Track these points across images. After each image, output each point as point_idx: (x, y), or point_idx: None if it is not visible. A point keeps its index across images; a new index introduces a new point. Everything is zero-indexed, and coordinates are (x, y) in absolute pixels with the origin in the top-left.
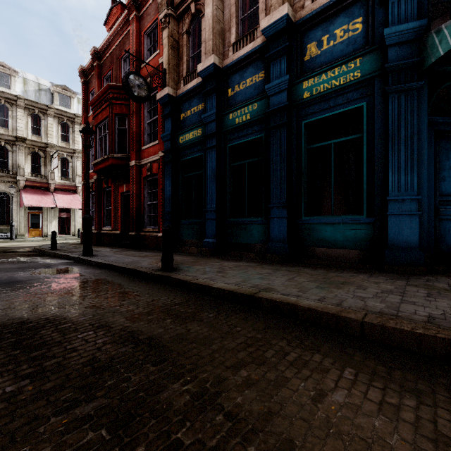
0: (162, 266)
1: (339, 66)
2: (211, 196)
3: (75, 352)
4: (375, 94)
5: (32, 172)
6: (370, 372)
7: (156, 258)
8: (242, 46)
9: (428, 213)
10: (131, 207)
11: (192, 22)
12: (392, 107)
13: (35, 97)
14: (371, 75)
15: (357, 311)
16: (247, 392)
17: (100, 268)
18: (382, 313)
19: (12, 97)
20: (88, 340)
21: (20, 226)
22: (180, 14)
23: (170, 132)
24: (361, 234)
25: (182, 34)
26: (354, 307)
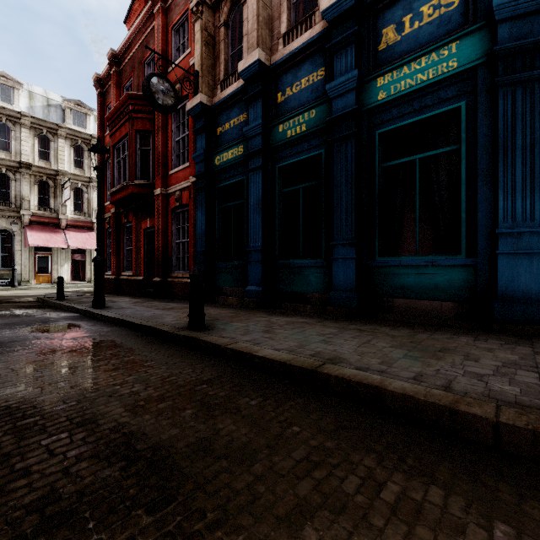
0: (189, 323)
1: (427, 55)
2: (256, 232)
3: (23, 478)
4: (479, 90)
5: (39, 205)
6: None
7: (185, 312)
8: (296, 37)
9: None
10: (156, 247)
11: (232, 11)
12: (503, 106)
13: (43, 114)
14: (473, 64)
15: (482, 402)
16: None
17: (111, 324)
18: (523, 406)
19: (15, 114)
20: (55, 450)
21: (25, 271)
22: (216, 1)
23: (204, 151)
24: (457, 280)
25: (219, 26)
26: (473, 393)
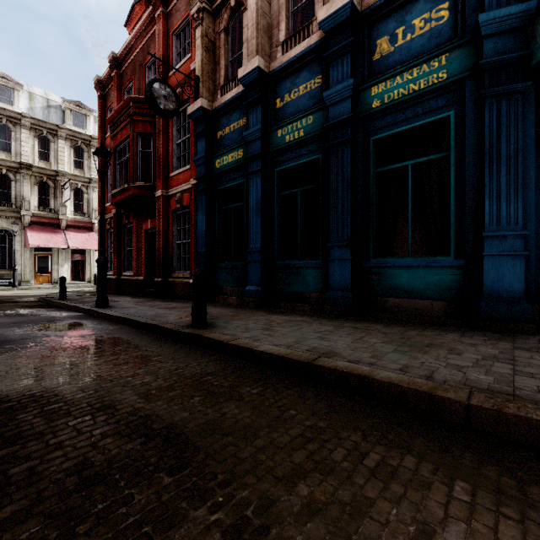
0: (192, 322)
1: (418, 66)
2: (255, 234)
3: (59, 451)
4: (467, 100)
5: (39, 205)
6: (493, 488)
7: (186, 311)
8: (294, 45)
9: (536, 253)
10: (157, 247)
11: (232, 17)
12: (489, 116)
13: (43, 115)
14: (461, 76)
15: (458, 388)
16: (310, 527)
17: (116, 323)
18: (493, 391)
19: (15, 115)
20: (81, 429)
21: (25, 271)
22: (216, 8)
23: (205, 155)
24: (447, 280)
25: (219, 32)
26: (451, 381)
